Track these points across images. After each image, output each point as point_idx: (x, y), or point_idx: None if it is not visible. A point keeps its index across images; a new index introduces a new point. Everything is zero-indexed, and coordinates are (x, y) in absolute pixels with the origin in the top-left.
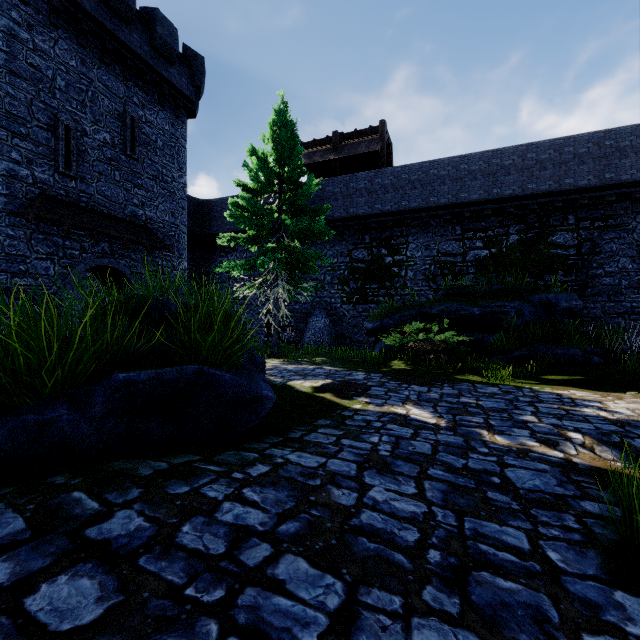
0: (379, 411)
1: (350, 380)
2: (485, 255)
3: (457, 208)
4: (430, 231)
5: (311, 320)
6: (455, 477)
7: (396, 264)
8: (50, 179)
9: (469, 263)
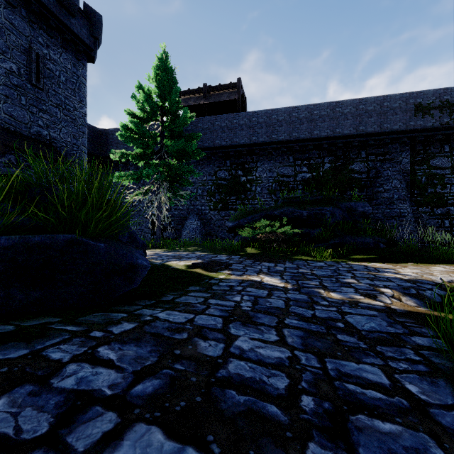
0: (239, 279)
1: (216, 260)
2: (309, 177)
3: (290, 143)
4: (272, 159)
5: (187, 222)
6: (308, 324)
7: (249, 182)
8: None
9: (298, 182)
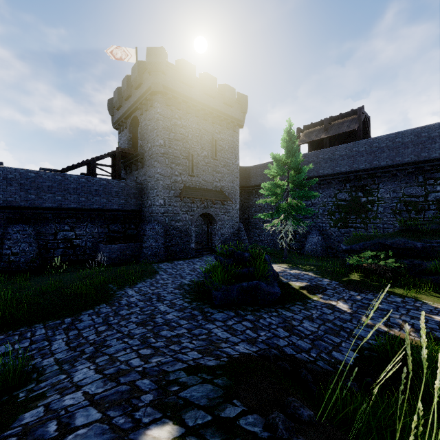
0: (323, 302)
1: (319, 284)
2: None
3: (419, 164)
4: (396, 180)
5: (309, 237)
6: (334, 327)
7: (369, 202)
8: (187, 179)
9: (430, 202)
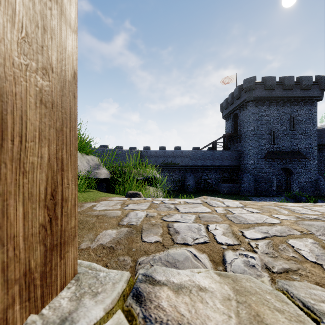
0: None
1: None
2: None
3: None
4: None
5: None
6: None
7: None
8: (269, 147)
9: None
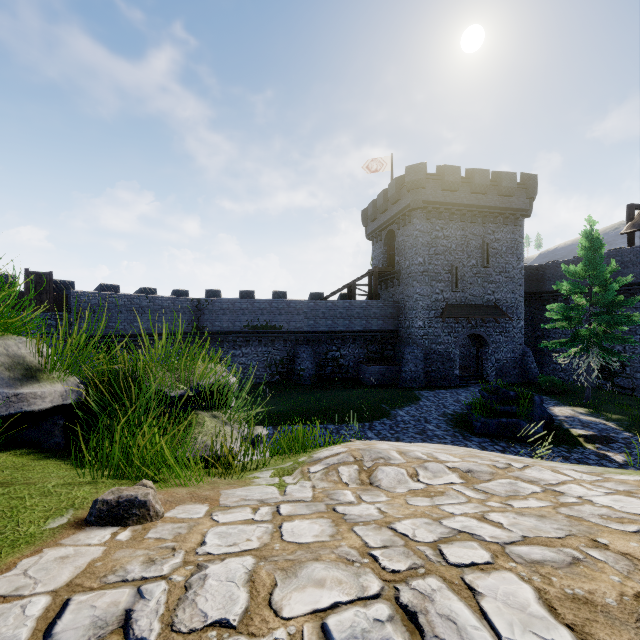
0: (596, 451)
1: (609, 436)
2: None
3: None
4: None
5: None
6: None
7: None
8: (449, 296)
9: None
